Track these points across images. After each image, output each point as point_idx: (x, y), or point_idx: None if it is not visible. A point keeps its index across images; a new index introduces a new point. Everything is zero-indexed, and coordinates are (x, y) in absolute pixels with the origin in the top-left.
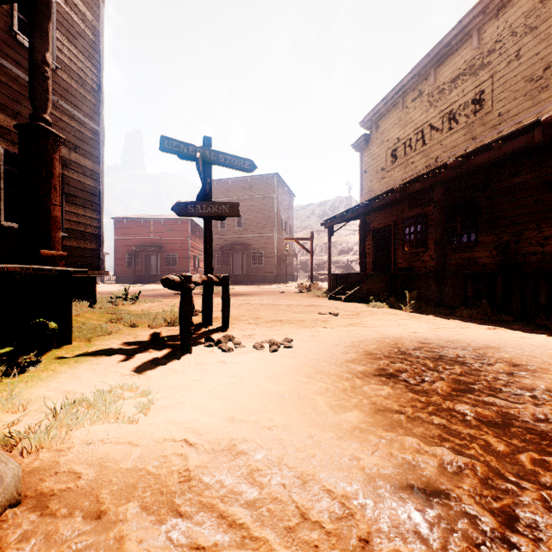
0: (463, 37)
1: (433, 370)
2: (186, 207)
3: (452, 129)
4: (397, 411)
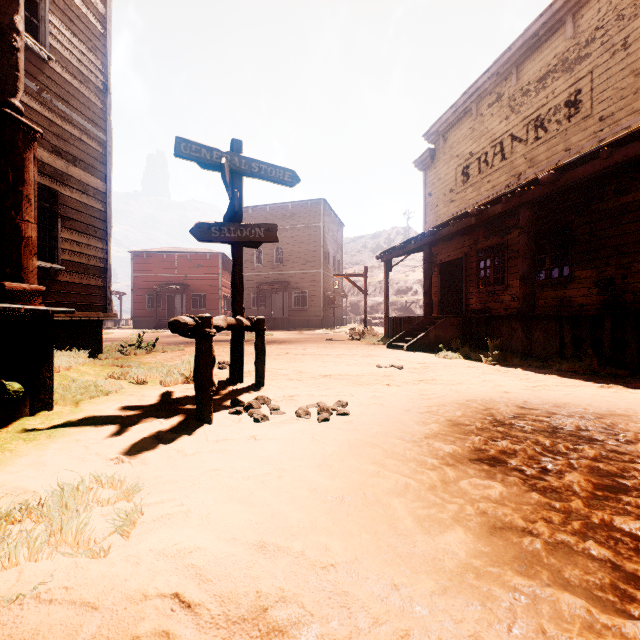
0: (554, 25)
1: (552, 451)
2: (209, 229)
3: (539, 139)
4: (524, 530)
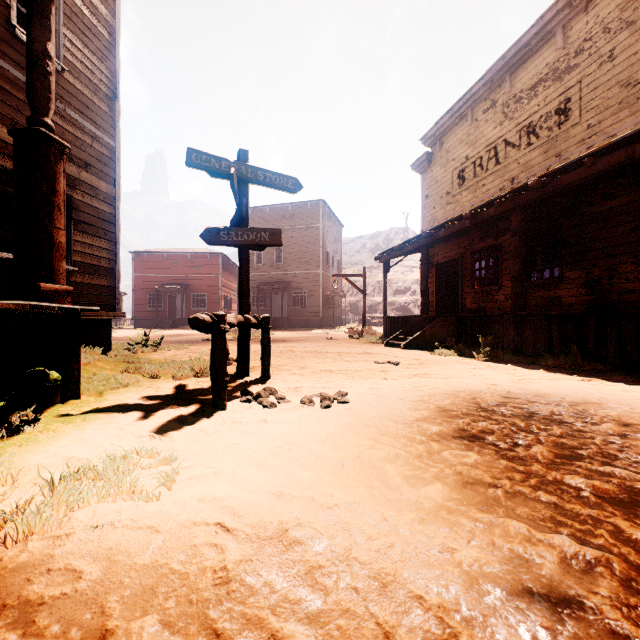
0: (545, 35)
1: (526, 431)
2: (218, 234)
3: (531, 145)
4: (490, 485)
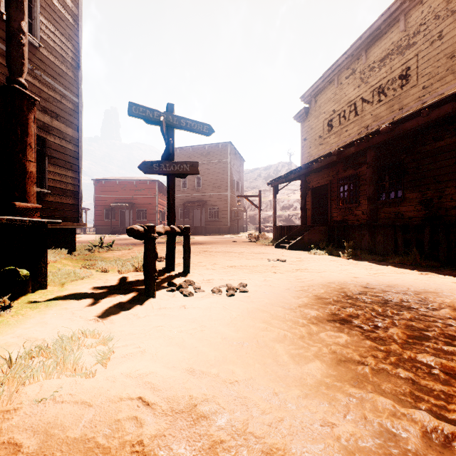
0: (391, 22)
1: (383, 315)
2: (152, 166)
3: (381, 101)
4: (359, 362)
